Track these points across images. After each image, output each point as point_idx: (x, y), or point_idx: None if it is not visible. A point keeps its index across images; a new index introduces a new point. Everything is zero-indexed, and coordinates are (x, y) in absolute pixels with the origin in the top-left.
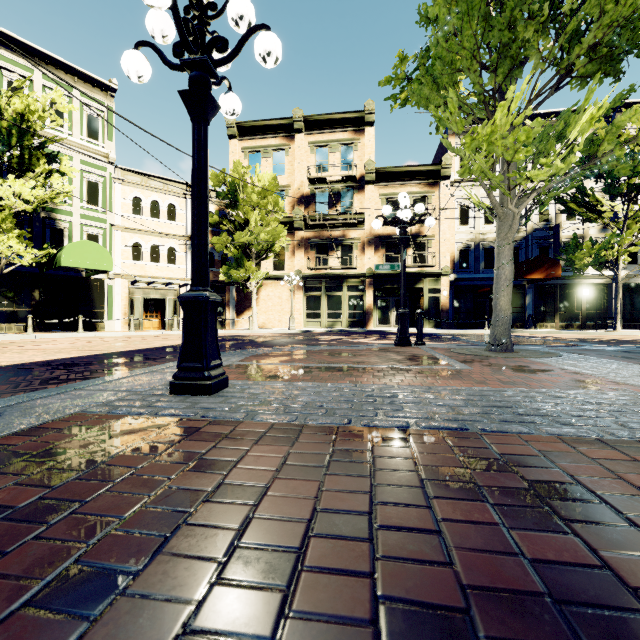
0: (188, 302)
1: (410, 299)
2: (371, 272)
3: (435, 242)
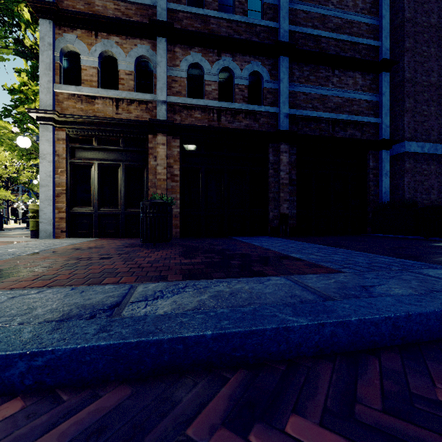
0: None
1: None
2: None
3: None
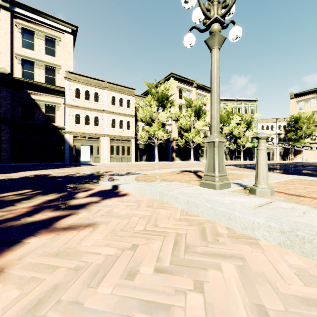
0: None
1: None
2: None
3: None
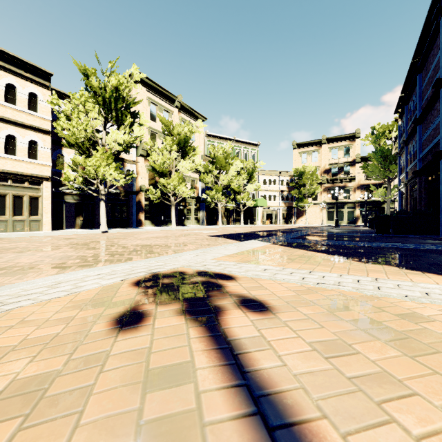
0: (336, 219)
1: (378, 212)
2: (358, 201)
3: (391, 186)
